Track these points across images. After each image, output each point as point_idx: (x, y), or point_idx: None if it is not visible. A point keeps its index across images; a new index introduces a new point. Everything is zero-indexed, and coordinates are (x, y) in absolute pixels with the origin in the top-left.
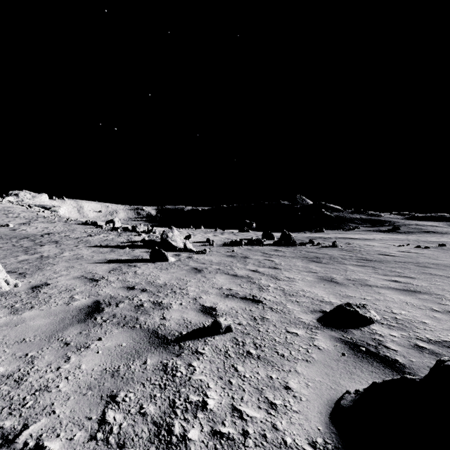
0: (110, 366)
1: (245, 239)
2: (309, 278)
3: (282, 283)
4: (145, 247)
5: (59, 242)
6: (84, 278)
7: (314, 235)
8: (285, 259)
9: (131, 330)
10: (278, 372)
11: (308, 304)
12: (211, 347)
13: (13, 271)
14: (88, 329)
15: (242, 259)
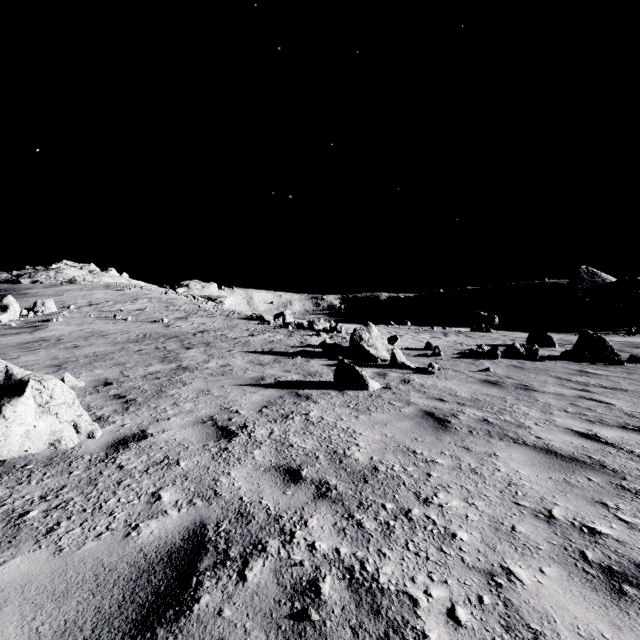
0: None
1: (494, 345)
2: None
3: None
4: (325, 356)
5: (210, 345)
6: (211, 423)
7: (637, 340)
8: (639, 401)
9: None
10: None
11: None
12: None
13: (121, 395)
14: None
15: (520, 391)
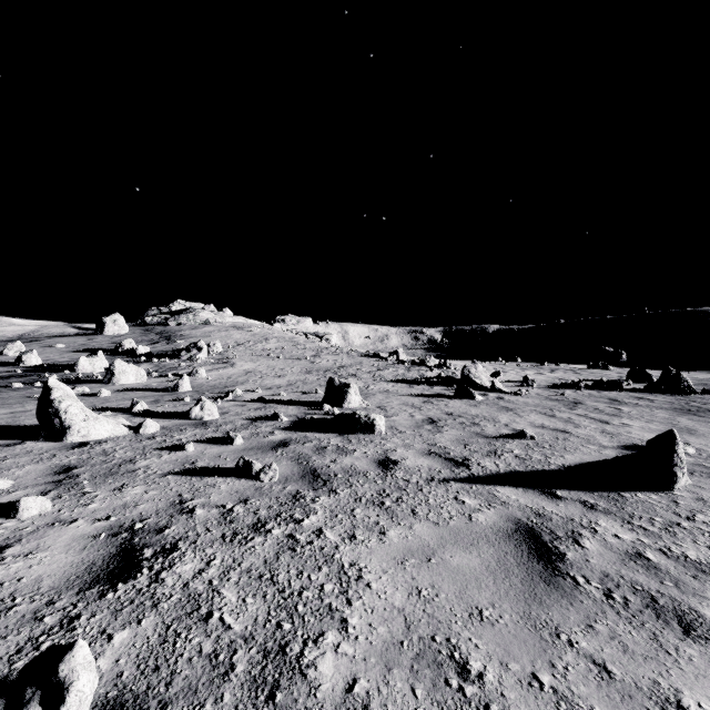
0: (459, 438)
1: (592, 380)
2: (655, 427)
3: (609, 426)
4: (443, 385)
5: (357, 376)
6: (407, 405)
7: None
8: (643, 409)
9: (463, 431)
10: (560, 453)
11: (621, 439)
12: (517, 442)
13: None
14: (436, 427)
15: (571, 404)
